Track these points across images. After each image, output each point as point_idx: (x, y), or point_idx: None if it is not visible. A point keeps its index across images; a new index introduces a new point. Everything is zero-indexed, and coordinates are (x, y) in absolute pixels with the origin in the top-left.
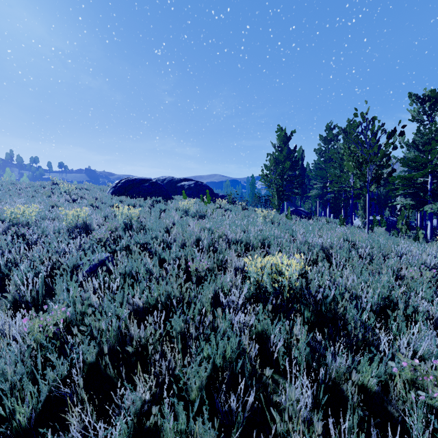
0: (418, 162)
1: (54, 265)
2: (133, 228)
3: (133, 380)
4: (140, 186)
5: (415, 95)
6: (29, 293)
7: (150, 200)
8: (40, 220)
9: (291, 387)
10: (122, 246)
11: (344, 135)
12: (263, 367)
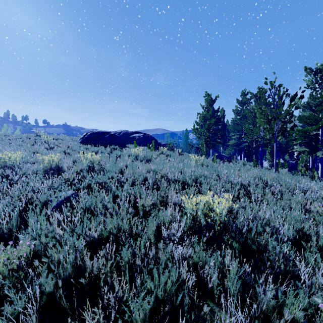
0: (312, 119)
1: (29, 200)
2: (94, 170)
3: (86, 307)
4: (102, 137)
5: (309, 68)
6: (6, 225)
7: (109, 148)
8: (23, 163)
9: (227, 320)
10: (85, 185)
11: (255, 99)
12: (199, 294)
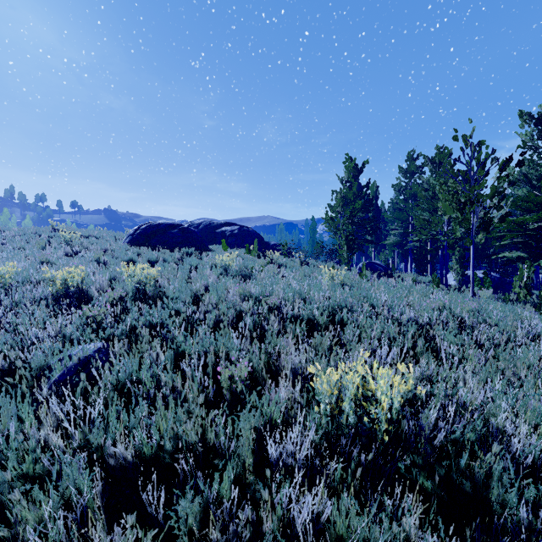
0: (532, 202)
1: (12, 364)
2: (147, 296)
3: None
4: (166, 233)
5: (527, 114)
6: None
7: (179, 252)
8: (18, 284)
9: None
10: (124, 329)
11: (432, 166)
12: None
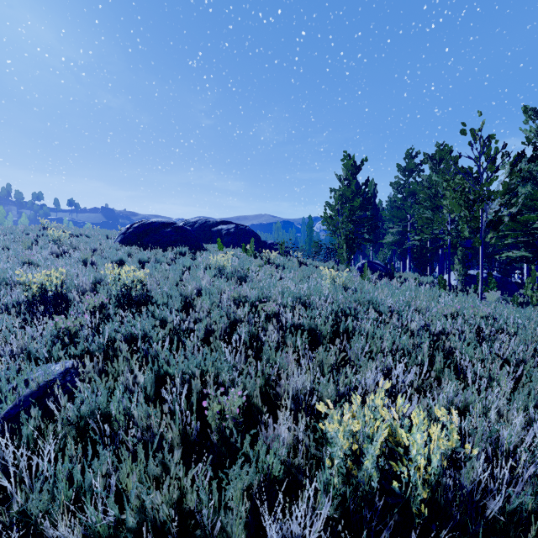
0: (537, 200)
1: None
2: (133, 301)
3: None
4: (159, 232)
5: (532, 109)
6: None
7: (172, 251)
8: None
9: None
10: (100, 343)
11: (432, 164)
12: None
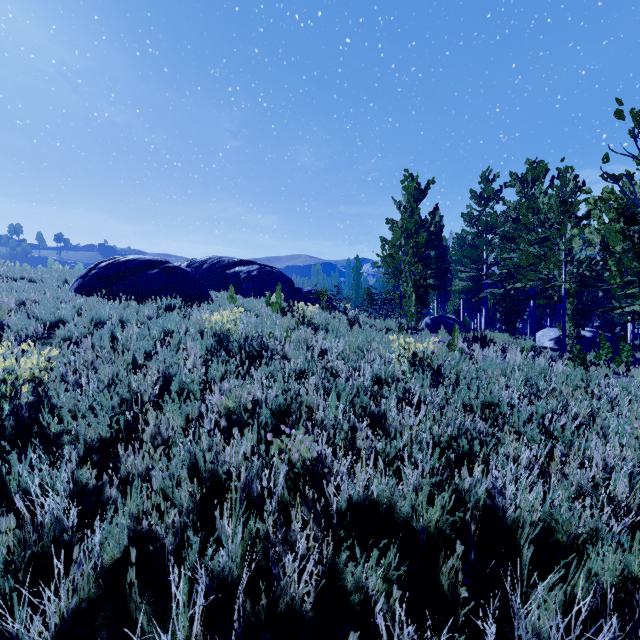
0: None
1: None
2: None
3: None
4: (139, 275)
5: None
6: None
7: (155, 305)
8: None
9: None
10: None
11: (521, 187)
12: None
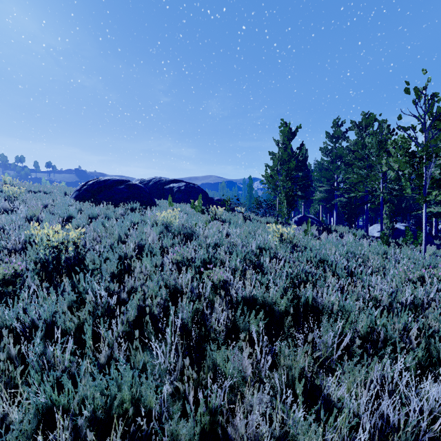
0: None
1: None
2: (61, 266)
3: None
4: (113, 189)
5: None
6: None
7: (124, 207)
8: None
9: None
10: None
11: (358, 130)
12: None
